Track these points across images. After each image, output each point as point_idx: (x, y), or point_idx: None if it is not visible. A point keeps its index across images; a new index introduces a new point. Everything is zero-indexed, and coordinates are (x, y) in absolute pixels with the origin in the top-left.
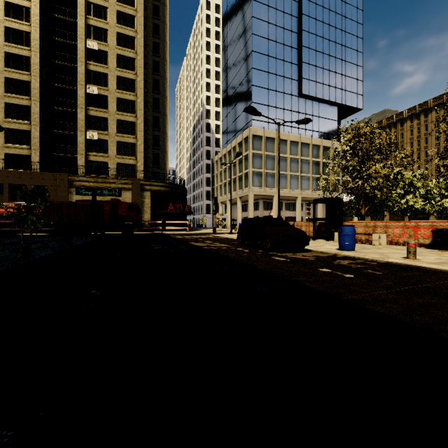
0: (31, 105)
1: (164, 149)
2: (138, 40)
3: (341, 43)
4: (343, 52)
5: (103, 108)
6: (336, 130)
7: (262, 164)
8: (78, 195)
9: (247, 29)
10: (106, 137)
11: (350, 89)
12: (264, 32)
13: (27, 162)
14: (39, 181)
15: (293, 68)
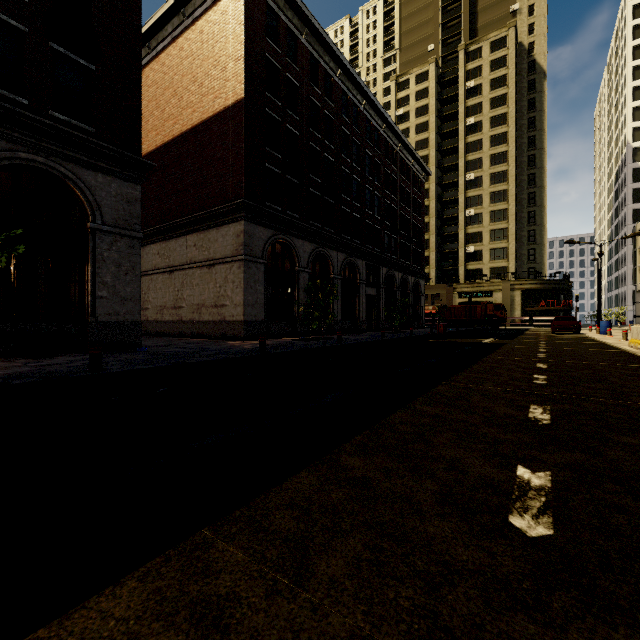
0: (429, 238)
1: (541, 242)
2: (510, 153)
3: None
4: None
5: (478, 224)
6: None
7: None
8: (459, 298)
9: None
10: (481, 247)
11: None
12: None
13: (427, 277)
14: (435, 291)
15: None
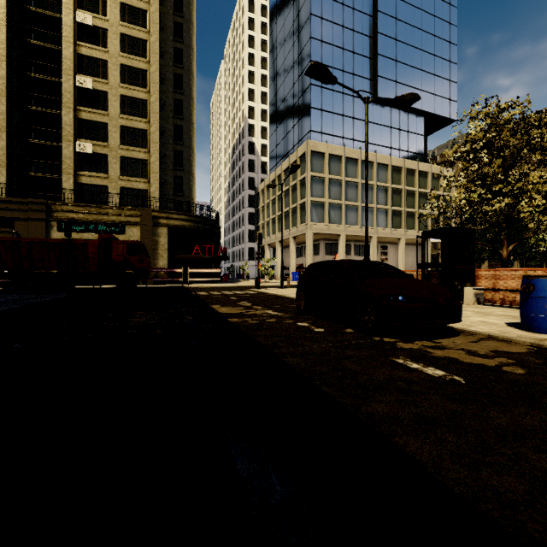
0: None
1: (190, 170)
2: (152, 15)
3: (430, 30)
4: (431, 43)
5: (100, 109)
6: (422, 148)
7: (324, 191)
8: (60, 232)
9: (303, 8)
10: (105, 150)
11: (441, 93)
12: (326, 12)
13: None
14: (1, 211)
15: (366, 62)
